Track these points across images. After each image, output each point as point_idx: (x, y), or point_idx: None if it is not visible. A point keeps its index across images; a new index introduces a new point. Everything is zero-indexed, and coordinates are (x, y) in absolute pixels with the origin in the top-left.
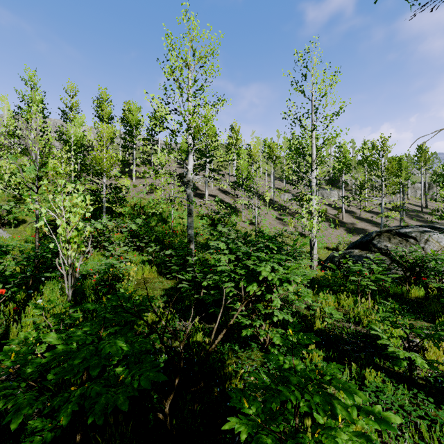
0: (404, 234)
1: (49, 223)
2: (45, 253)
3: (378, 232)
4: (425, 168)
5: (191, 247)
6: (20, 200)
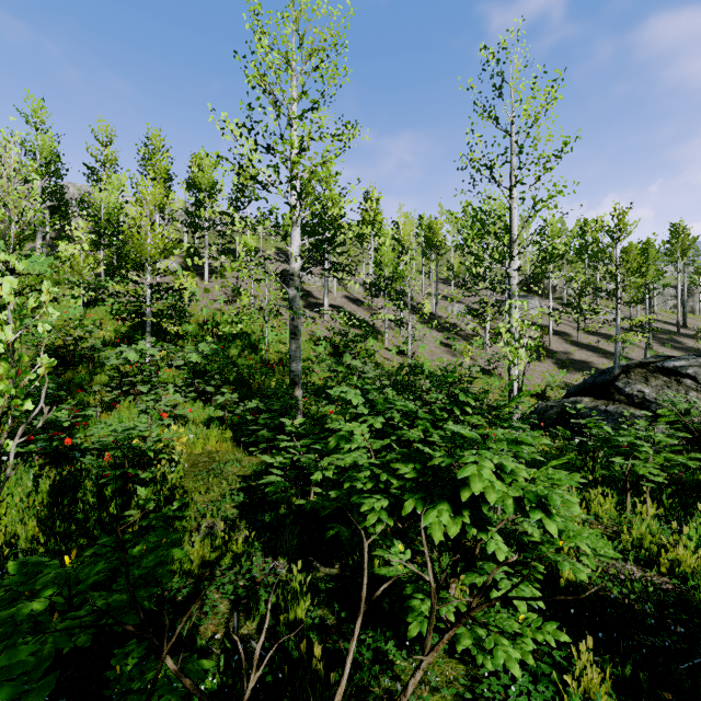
0: (673, 370)
1: (54, 351)
2: (5, 409)
3: (624, 367)
4: (683, 262)
5: (297, 394)
6: None
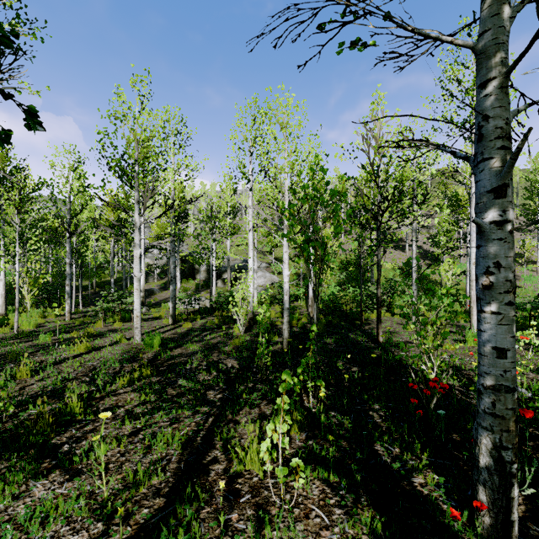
0: None
1: (295, 273)
2: None
3: None
4: None
5: None
6: (276, 259)
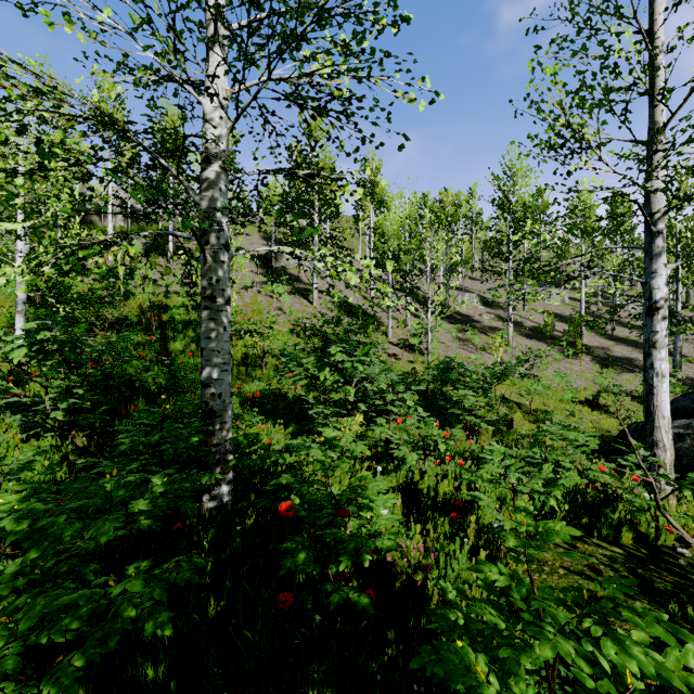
0: None
1: None
2: None
3: None
4: None
5: (217, 438)
6: None
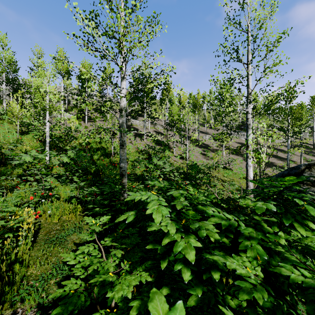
0: None
1: None
2: None
3: (307, 165)
4: None
5: (124, 181)
6: None
